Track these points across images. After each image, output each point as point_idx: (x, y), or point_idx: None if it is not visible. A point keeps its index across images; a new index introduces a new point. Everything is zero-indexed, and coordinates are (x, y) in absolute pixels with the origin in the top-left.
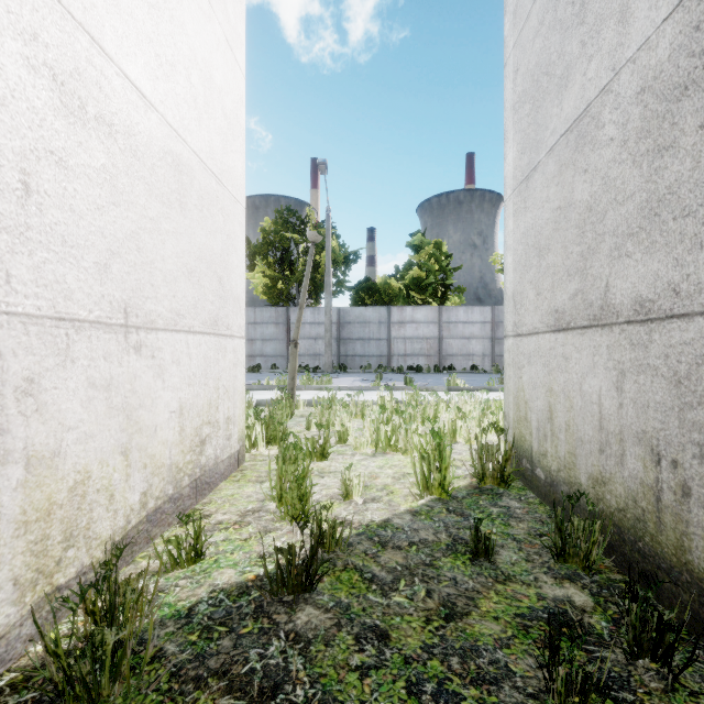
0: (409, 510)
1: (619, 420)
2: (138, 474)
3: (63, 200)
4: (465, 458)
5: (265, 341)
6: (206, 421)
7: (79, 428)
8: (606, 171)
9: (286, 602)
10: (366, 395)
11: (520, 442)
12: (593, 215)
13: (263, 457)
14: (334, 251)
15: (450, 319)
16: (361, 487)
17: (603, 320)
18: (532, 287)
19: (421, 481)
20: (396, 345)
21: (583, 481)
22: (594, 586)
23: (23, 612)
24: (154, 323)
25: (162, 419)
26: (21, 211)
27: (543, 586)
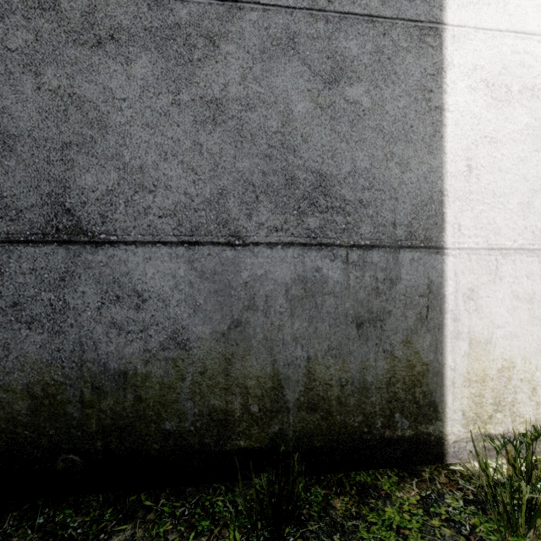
0: None
1: None
2: None
3: (493, 166)
4: None
5: None
6: None
7: (505, 328)
8: None
9: None
10: None
11: None
12: None
13: None
14: None
15: None
16: None
17: None
18: None
19: None
20: None
21: None
22: None
23: (467, 435)
24: None
25: None
26: (466, 184)
27: None
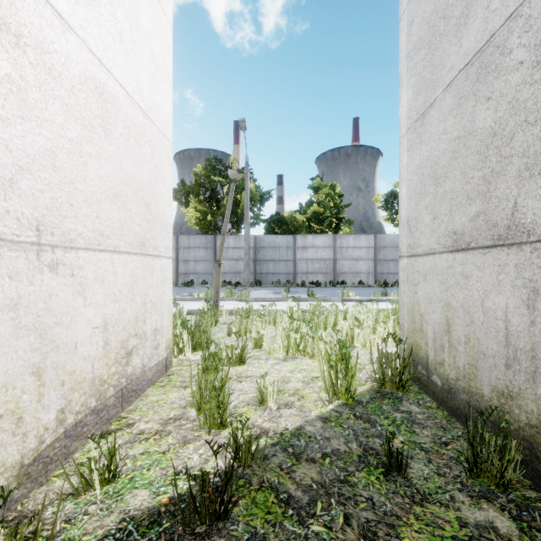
0: (320, 417)
1: (531, 338)
2: (53, 392)
3: None
4: (364, 361)
5: (197, 262)
6: (132, 334)
7: None
8: (514, 94)
9: (198, 534)
10: (277, 305)
11: (415, 350)
12: (498, 139)
13: (189, 361)
14: (252, 191)
15: (342, 245)
16: (275, 395)
17: (510, 240)
18: (428, 212)
19: (329, 386)
20: (300, 265)
21: (486, 392)
22: (512, 507)
23: None
24: (74, 242)
25: (83, 335)
26: None
27: (462, 508)
